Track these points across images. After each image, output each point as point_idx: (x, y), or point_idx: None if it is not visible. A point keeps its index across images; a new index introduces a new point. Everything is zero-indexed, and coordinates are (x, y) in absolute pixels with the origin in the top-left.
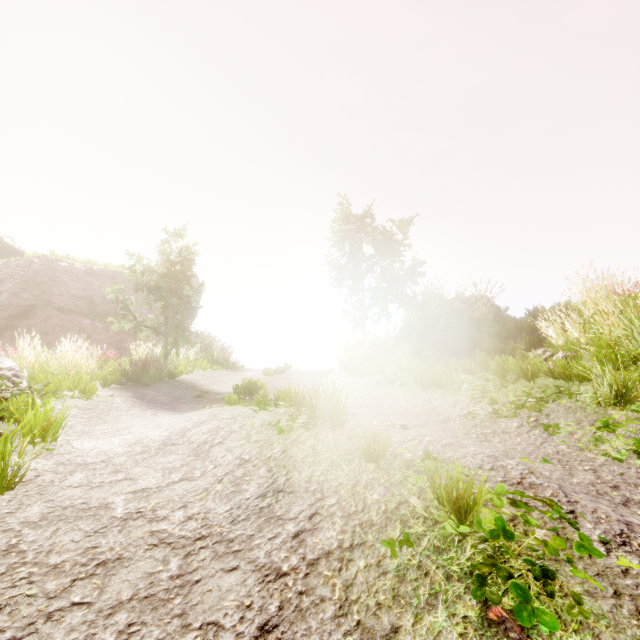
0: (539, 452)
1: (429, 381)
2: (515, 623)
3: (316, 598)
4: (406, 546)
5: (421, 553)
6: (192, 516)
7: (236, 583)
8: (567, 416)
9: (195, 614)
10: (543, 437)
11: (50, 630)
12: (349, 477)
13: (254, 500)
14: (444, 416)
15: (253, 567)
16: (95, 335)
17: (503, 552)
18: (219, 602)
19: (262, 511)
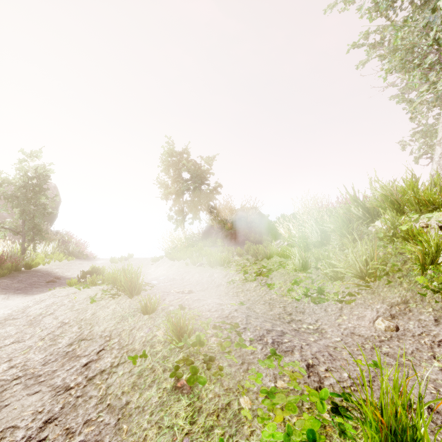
0: (262, 300)
1: (214, 262)
2: (188, 386)
3: (87, 397)
4: (148, 359)
5: (155, 361)
6: (14, 365)
7: (36, 400)
8: (280, 278)
9: None
10: (266, 291)
11: None
12: (130, 325)
13: (64, 348)
14: (218, 283)
15: (51, 389)
16: None
17: (194, 352)
18: (20, 414)
19: (67, 354)
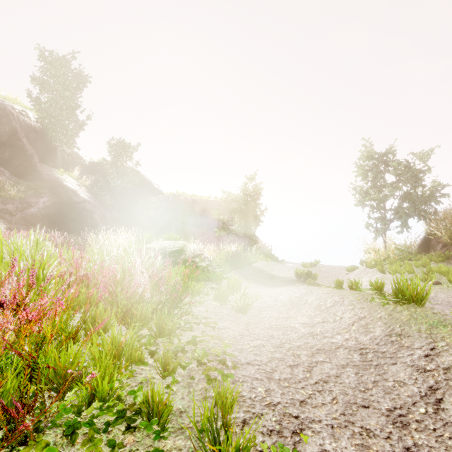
0: None
1: None
2: None
3: None
4: None
5: None
6: (348, 338)
7: (400, 369)
8: None
9: (386, 376)
10: None
11: (322, 367)
12: (448, 334)
13: (384, 337)
14: None
15: (406, 365)
16: (198, 237)
17: None
18: (396, 374)
19: (393, 342)
